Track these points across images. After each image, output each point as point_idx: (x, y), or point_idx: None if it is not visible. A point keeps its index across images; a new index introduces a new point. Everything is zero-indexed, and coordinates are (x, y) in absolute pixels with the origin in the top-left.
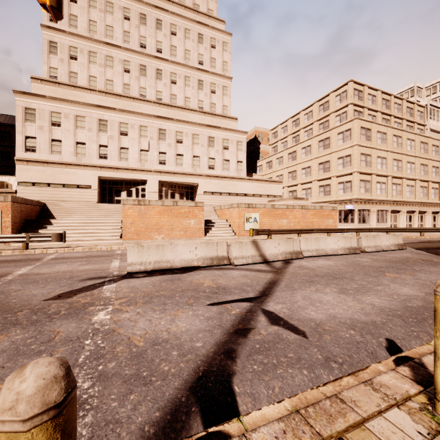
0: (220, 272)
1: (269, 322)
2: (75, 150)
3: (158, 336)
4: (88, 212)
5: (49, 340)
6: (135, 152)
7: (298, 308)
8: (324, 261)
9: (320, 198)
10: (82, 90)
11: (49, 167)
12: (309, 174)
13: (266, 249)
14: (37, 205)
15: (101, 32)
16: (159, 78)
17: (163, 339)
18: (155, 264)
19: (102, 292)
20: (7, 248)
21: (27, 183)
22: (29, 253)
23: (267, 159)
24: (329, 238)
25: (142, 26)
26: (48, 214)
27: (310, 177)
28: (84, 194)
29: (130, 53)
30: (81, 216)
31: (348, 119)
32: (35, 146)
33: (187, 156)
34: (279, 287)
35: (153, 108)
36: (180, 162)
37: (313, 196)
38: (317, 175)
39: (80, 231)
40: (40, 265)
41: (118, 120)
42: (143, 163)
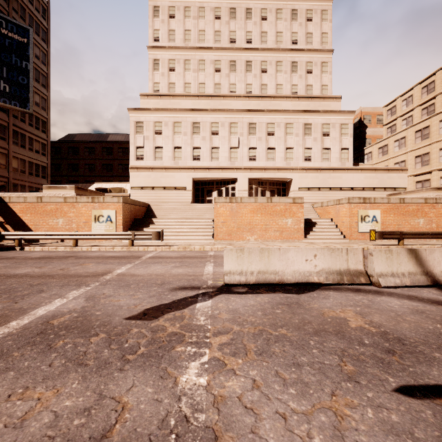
0: (362, 298)
1: None
2: (173, 155)
3: None
4: (183, 211)
5: (104, 433)
6: (225, 151)
7: None
8: None
9: None
10: (178, 98)
11: (153, 172)
12: None
13: (434, 263)
14: (143, 206)
15: (194, 39)
16: (248, 70)
17: None
18: (259, 275)
19: (194, 315)
20: (119, 244)
21: (137, 187)
22: (134, 250)
23: (379, 144)
24: None
25: (232, 21)
26: (151, 214)
27: None
28: (181, 196)
29: (221, 52)
30: (177, 216)
31: None
32: (143, 155)
33: (279, 149)
34: None
35: (243, 103)
36: (271, 156)
37: None
38: None
39: (176, 230)
40: (138, 264)
41: (209, 121)
42: (233, 161)
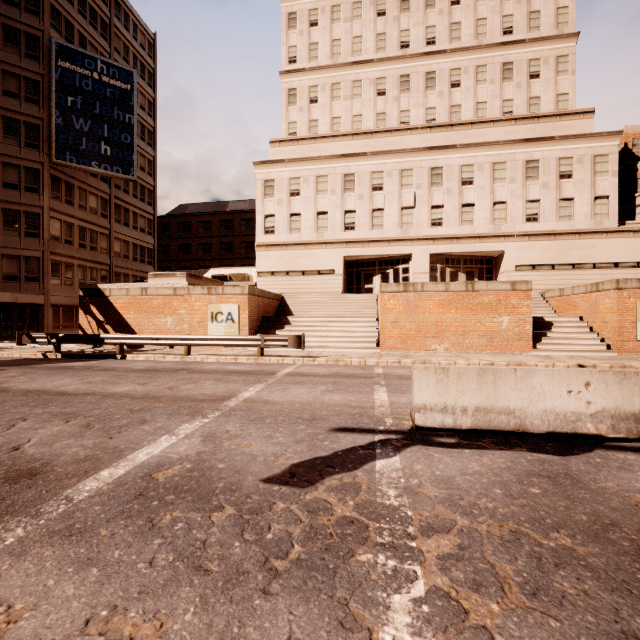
0: None
1: None
2: (315, 224)
3: None
4: (331, 306)
5: None
6: (393, 214)
7: None
8: None
9: None
10: (323, 140)
11: (288, 250)
12: None
13: None
14: (275, 298)
15: (346, 51)
16: (430, 86)
17: None
18: (477, 414)
19: (375, 483)
20: (243, 353)
21: (266, 273)
22: (263, 362)
23: None
24: None
25: (403, 14)
26: (286, 310)
27: None
28: (326, 283)
29: (386, 65)
30: (323, 313)
31: None
32: (274, 226)
33: (481, 205)
34: None
35: (421, 138)
36: (468, 218)
37: None
38: None
39: (321, 333)
40: (272, 385)
41: (369, 170)
42: (405, 228)
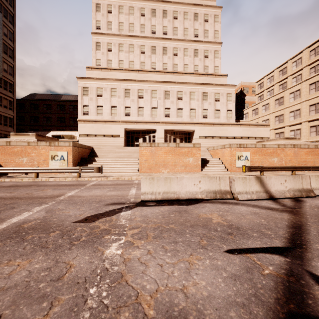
0: (225, 207)
1: None
2: (110, 112)
3: (172, 300)
4: (117, 152)
5: (59, 278)
6: (148, 110)
7: None
8: None
9: (311, 138)
10: (114, 71)
11: (96, 124)
12: (297, 116)
13: (271, 185)
14: (88, 148)
15: (126, 29)
16: (164, 53)
17: (180, 309)
18: (164, 194)
19: (118, 219)
20: (70, 176)
21: (83, 135)
22: (81, 180)
23: (252, 107)
24: None
25: (153, 18)
26: (94, 154)
27: (299, 118)
28: (116, 141)
29: (145, 39)
30: (113, 156)
31: None
32: (88, 111)
33: (185, 109)
34: (310, 234)
35: (160, 76)
36: (180, 114)
37: (302, 136)
38: (307, 116)
39: (112, 166)
40: (83, 189)
41: (137, 88)
42: (153, 117)
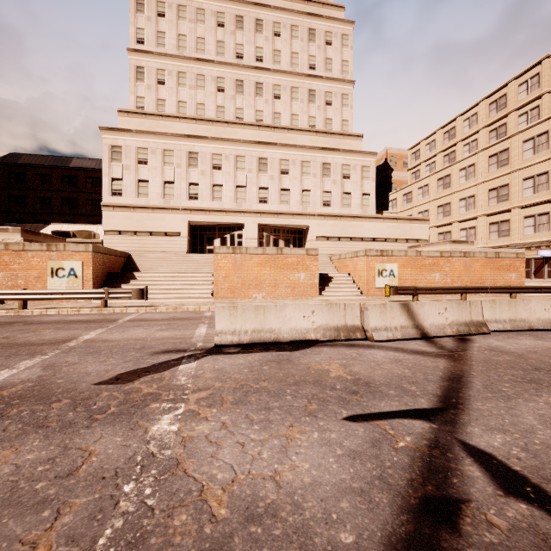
0: (352, 352)
1: (497, 486)
2: (162, 191)
3: (256, 493)
4: (176, 263)
5: (70, 472)
6: (229, 190)
7: (545, 449)
8: (533, 341)
9: (492, 241)
10: (170, 119)
11: (136, 212)
12: (471, 206)
13: (424, 316)
14: (121, 256)
15: (191, 47)
16: (258, 93)
17: (268, 504)
18: (253, 334)
19: (175, 376)
20: (87, 306)
21: (113, 231)
22: (108, 312)
23: (403, 190)
24: (535, 302)
25: (239, 31)
26: (133, 266)
27: (474, 210)
28: (173, 243)
29: (225, 68)
30: (168, 269)
31: (543, 117)
32: (121, 189)
33: (294, 190)
34: (472, 388)
35: (252, 133)
36: (285, 199)
37: (478, 238)
38: (486, 207)
39: (165, 286)
40: (113, 329)
41: (210, 151)
42: (239, 202)
